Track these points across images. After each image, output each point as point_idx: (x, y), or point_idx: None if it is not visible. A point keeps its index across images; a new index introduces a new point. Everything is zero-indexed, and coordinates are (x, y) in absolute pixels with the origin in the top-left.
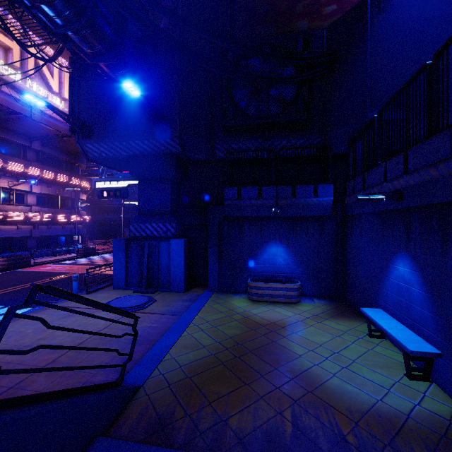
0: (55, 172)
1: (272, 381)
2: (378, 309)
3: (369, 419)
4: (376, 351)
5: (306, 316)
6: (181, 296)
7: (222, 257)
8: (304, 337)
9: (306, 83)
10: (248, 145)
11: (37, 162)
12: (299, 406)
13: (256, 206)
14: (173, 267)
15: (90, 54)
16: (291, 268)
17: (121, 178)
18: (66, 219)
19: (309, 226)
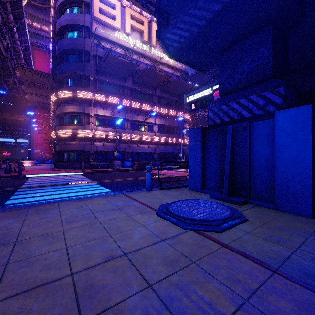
0: (168, 109)
1: None
2: None
3: None
4: None
5: None
6: (306, 223)
7: None
8: None
9: None
10: None
11: (159, 104)
12: None
13: None
14: (281, 163)
15: None
16: None
17: (206, 86)
18: (174, 141)
19: None
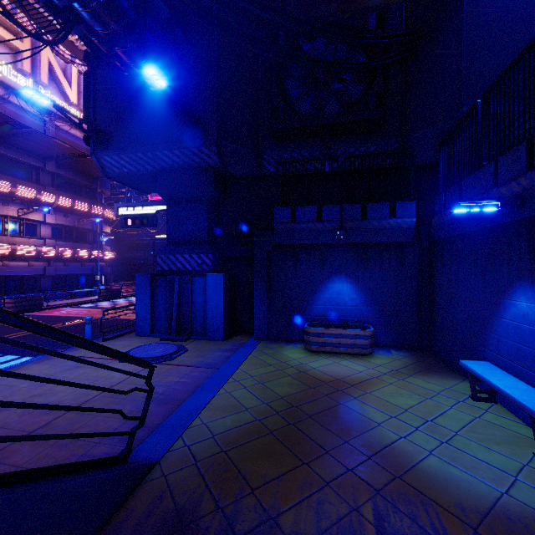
0: (73, 199)
1: (342, 460)
2: (485, 362)
3: (494, 524)
4: (485, 419)
5: (382, 371)
6: (219, 345)
7: (271, 296)
8: (382, 398)
9: (380, 71)
10: (304, 155)
11: (52, 187)
12: (383, 499)
13: (314, 231)
14: (210, 308)
15: (105, 37)
16: (360, 309)
17: (148, 202)
18: (86, 256)
19: (384, 255)
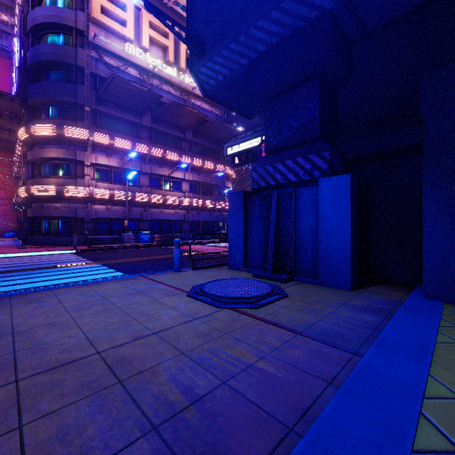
0: (203, 159)
1: None
2: None
3: None
4: None
5: None
6: (343, 296)
7: None
8: None
9: None
10: None
11: (190, 152)
12: None
13: None
14: (324, 234)
15: None
16: None
17: (252, 135)
18: (213, 206)
19: None
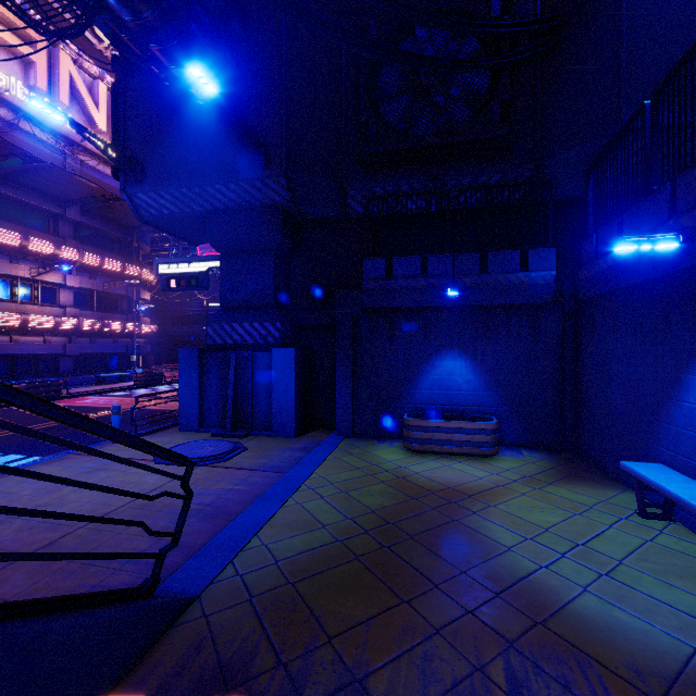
0: (102, 256)
1: (458, 598)
2: (657, 465)
3: (688, 695)
4: (661, 544)
5: (510, 477)
6: (289, 442)
7: (358, 378)
8: (511, 513)
9: (507, 72)
10: (403, 189)
11: (75, 241)
12: (519, 655)
13: (417, 289)
14: (276, 394)
15: (136, 30)
16: (479, 395)
17: (197, 257)
18: (119, 329)
19: (512, 322)
